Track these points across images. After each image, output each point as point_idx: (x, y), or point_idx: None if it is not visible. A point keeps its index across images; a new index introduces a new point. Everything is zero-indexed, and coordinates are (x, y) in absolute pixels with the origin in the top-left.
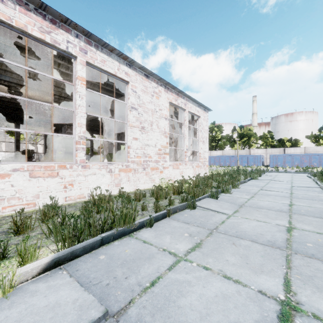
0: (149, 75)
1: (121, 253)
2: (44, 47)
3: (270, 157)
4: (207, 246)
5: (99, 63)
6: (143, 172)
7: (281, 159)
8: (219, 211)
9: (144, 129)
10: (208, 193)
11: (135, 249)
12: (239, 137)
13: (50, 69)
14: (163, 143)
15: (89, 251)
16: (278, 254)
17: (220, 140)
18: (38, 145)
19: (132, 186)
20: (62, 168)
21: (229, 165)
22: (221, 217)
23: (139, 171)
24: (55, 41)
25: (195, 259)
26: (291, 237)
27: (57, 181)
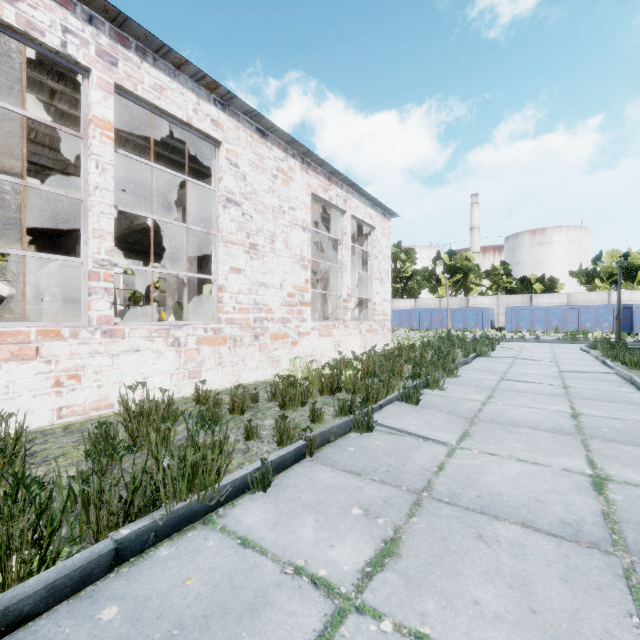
0: (268, 131)
1: (171, 590)
2: (9, 45)
3: (506, 312)
4: (413, 550)
5: (149, 92)
6: (254, 344)
7: (527, 316)
8: (427, 437)
9: (255, 250)
10: (398, 391)
11: (215, 571)
12: (448, 273)
13: (32, 105)
14: (299, 280)
15: (70, 591)
16: (603, 567)
17: (411, 278)
18: (28, 285)
19: (230, 377)
20: (49, 338)
21: (429, 328)
22: (435, 453)
23: (244, 342)
24: (29, 24)
25: (386, 602)
26: (612, 507)
27: (36, 371)
